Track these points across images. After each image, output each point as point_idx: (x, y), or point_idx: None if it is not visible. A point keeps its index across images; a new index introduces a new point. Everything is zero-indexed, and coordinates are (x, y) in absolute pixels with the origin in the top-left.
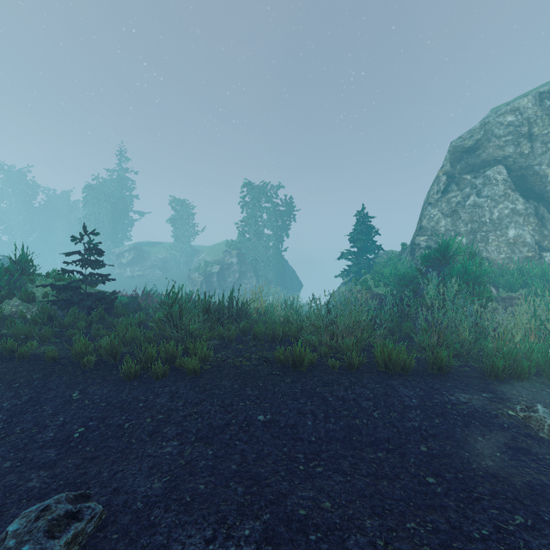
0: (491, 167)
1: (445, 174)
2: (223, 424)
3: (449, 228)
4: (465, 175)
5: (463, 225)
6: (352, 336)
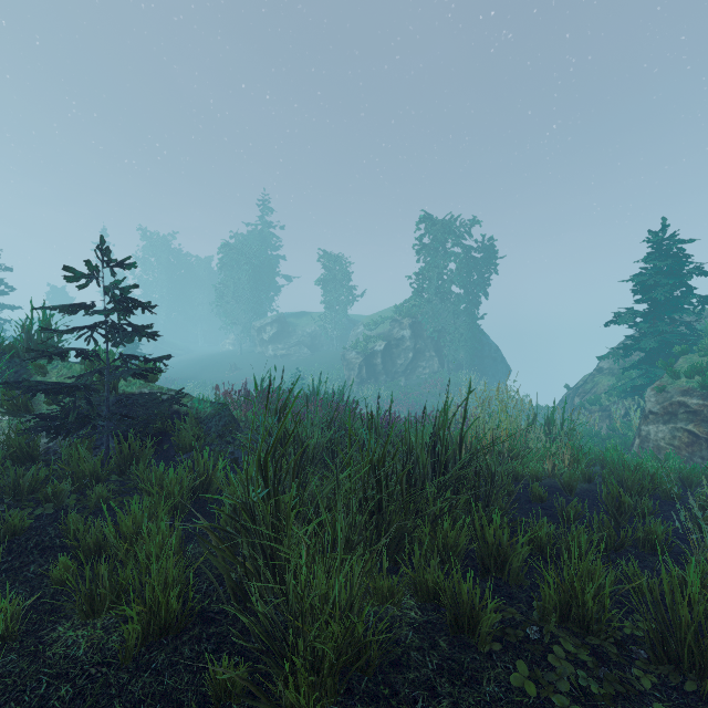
0: None
1: None
2: None
3: None
4: None
5: None
6: None
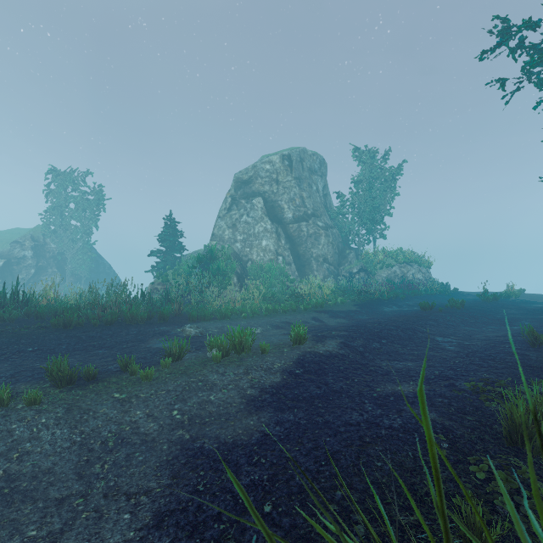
0: (256, 197)
1: (231, 196)
2: (0, 355)
3: (231, 236)
4: (242, 200)
5: (239, 235)
6: (117, 308)
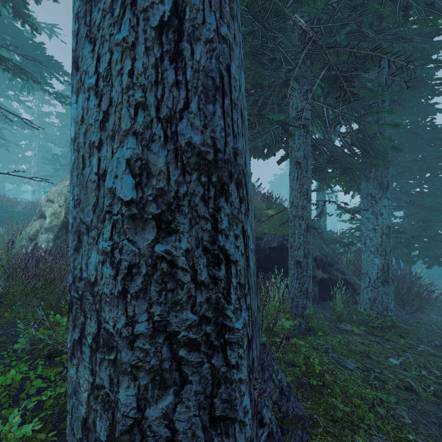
0: None
1: None
2: None
3: None
4: None
5: None
6: None
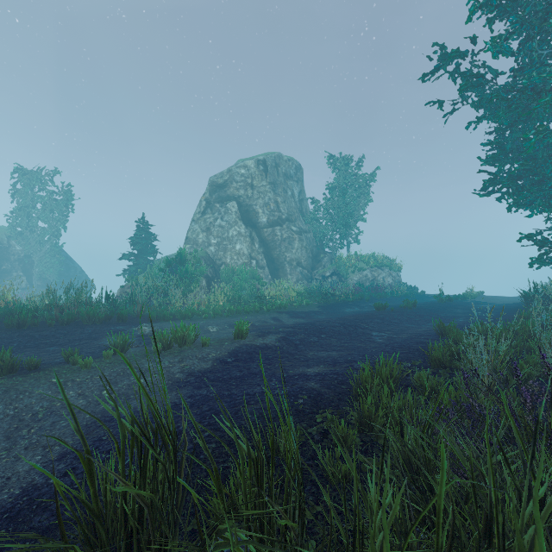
0: (230, 201)
1: (206, 200)
2: None
3: (205, 240)
4: (216, 204)
5: (213, 239)
6: (75, 309)
